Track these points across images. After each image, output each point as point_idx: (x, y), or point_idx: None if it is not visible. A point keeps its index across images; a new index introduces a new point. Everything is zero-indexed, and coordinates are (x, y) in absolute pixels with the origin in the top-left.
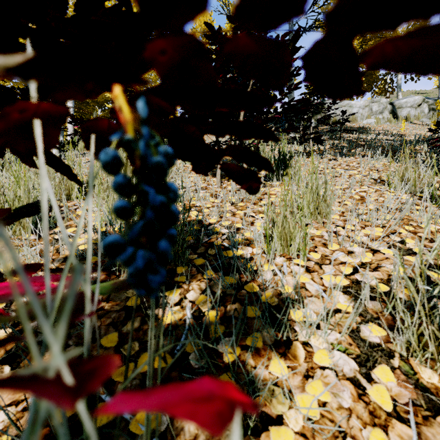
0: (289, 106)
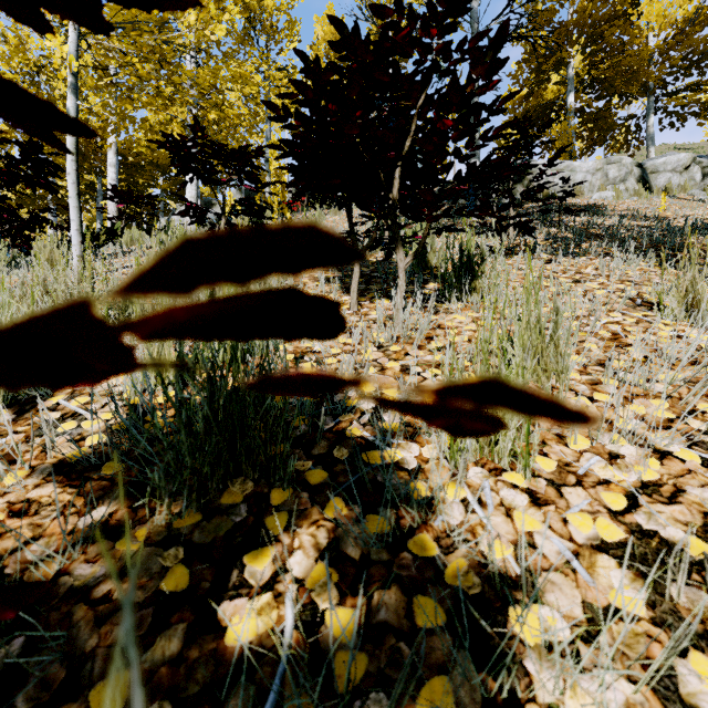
0: (481, 170)
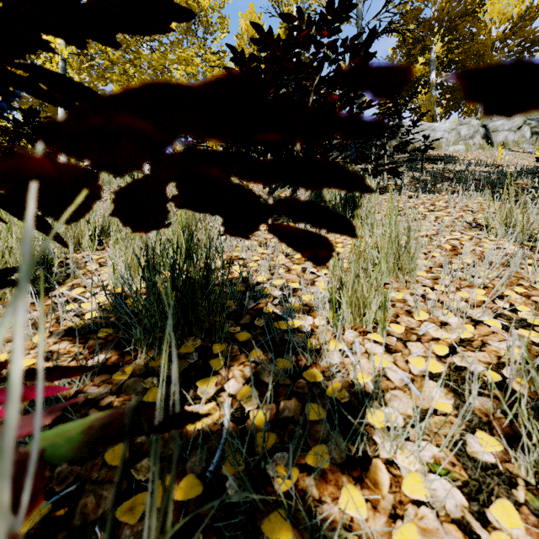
0: None
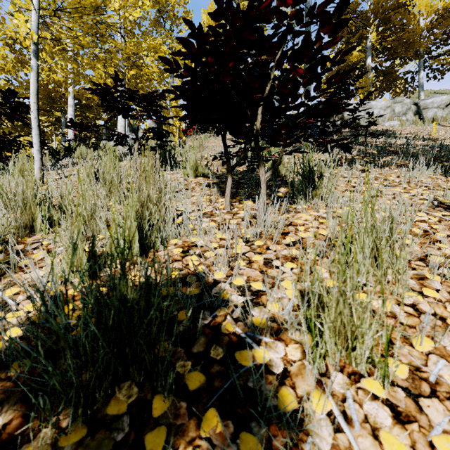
0: (324, 107)
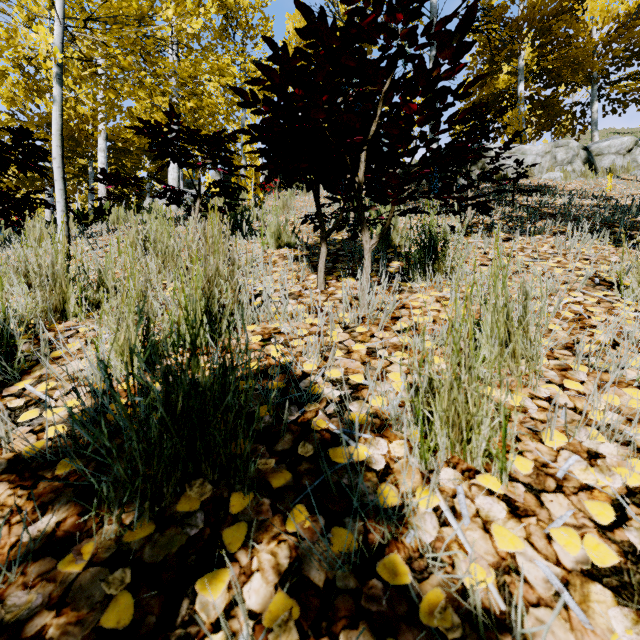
0: (446, 154)
